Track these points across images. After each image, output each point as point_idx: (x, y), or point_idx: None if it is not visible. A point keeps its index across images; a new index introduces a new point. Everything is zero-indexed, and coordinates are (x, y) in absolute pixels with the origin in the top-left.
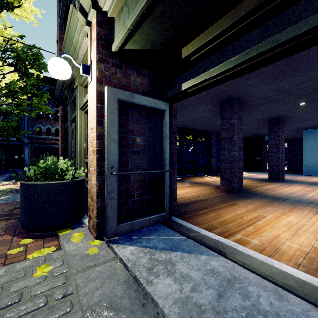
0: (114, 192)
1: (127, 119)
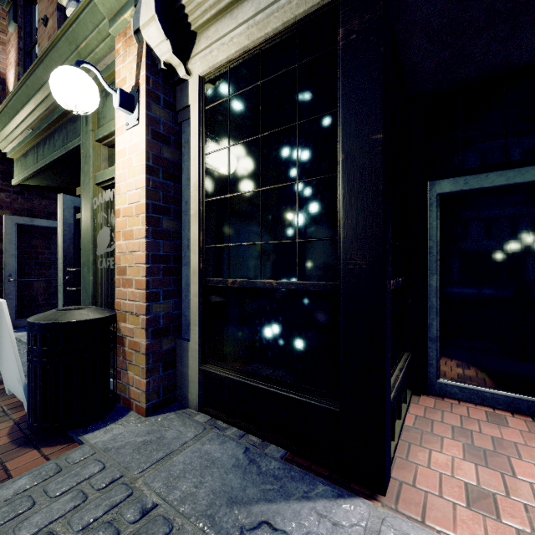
0: (12, 294)
1: (31, 237)
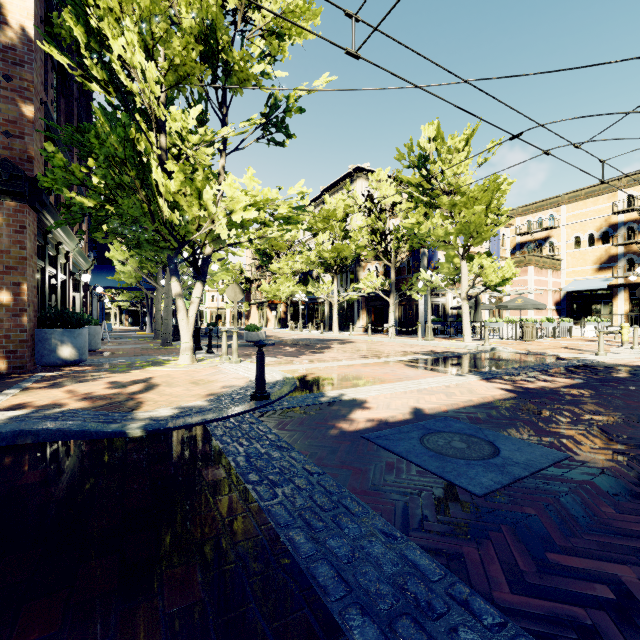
0: None
1: None
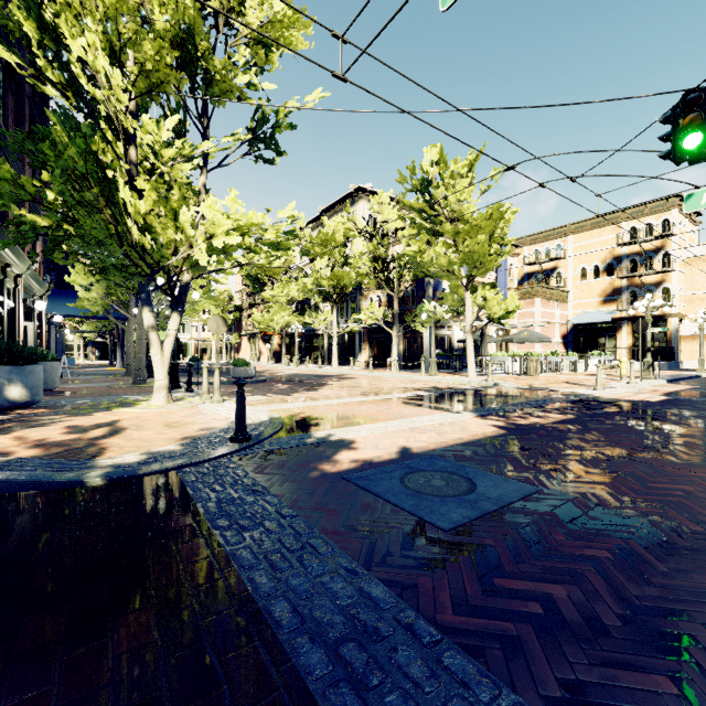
0: None
1: None
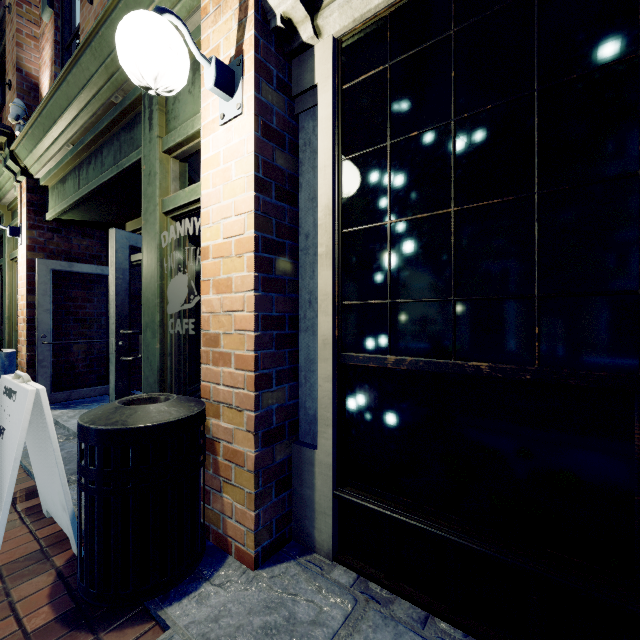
0: (46, 360)
1: (69, 286)
